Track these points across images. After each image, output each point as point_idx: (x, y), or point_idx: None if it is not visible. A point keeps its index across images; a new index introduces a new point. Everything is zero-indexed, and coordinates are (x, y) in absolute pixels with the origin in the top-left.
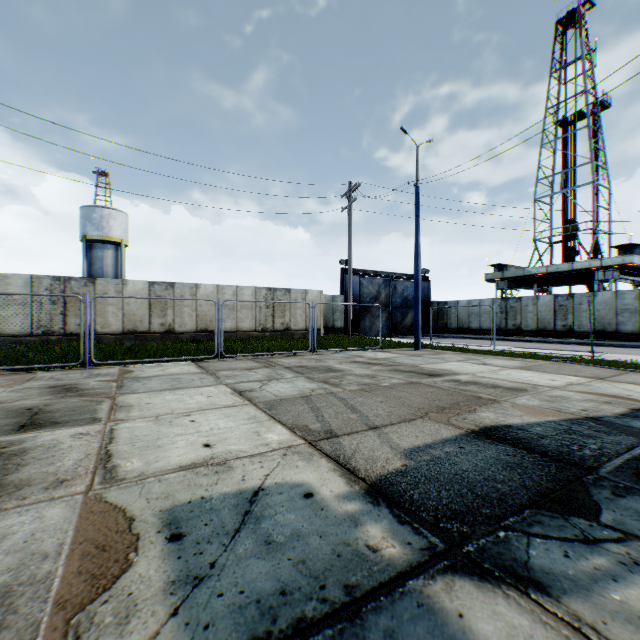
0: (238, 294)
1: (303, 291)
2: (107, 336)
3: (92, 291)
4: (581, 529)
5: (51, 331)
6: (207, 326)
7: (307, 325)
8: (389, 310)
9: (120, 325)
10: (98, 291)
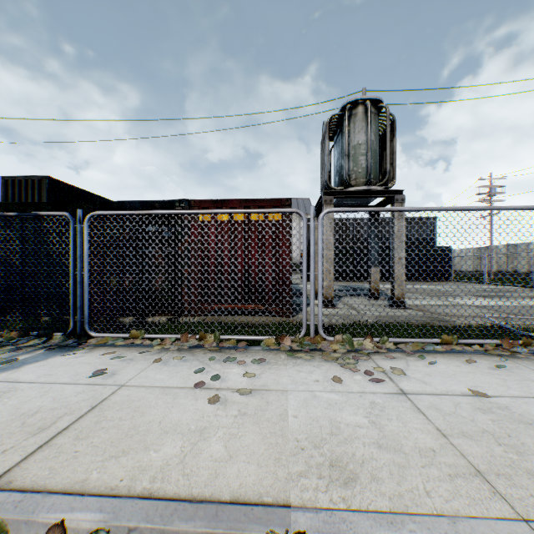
0: None
1: None
2: None
3: None
4: (347, 288)
5: None
6: None
7: None
8: None
9: None
10: None
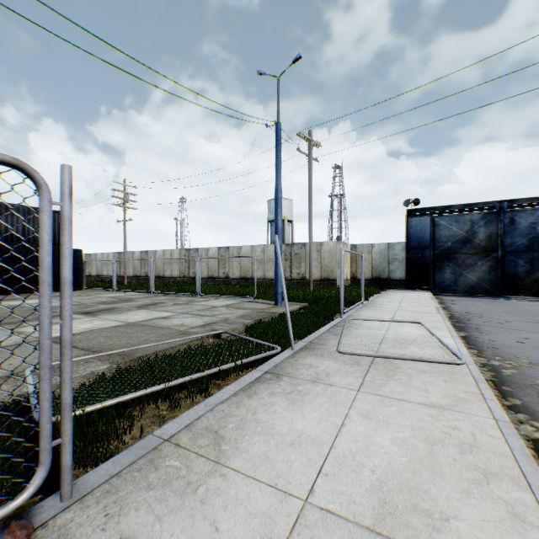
0: (265, 251)
1: (318, 243)
2: (202, 279)
3: (197, 255)
4: None
5: (185, 276)
6: (246, 275)
7: (322, 275)
8: (496, 256)
9: (207, 273)
10: (199, 255)
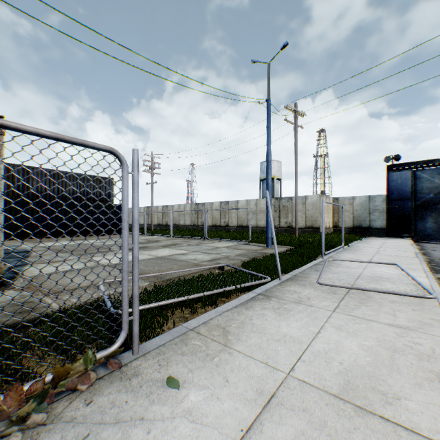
0: (257, 204)
1: (303, 197)
2: (207, 227)
3: (204, 208)
4: None
5: (195, 224)
6: (242, 223)
7: (307, 224)
8: None
9: (211, 222)
10: (205, 208)
